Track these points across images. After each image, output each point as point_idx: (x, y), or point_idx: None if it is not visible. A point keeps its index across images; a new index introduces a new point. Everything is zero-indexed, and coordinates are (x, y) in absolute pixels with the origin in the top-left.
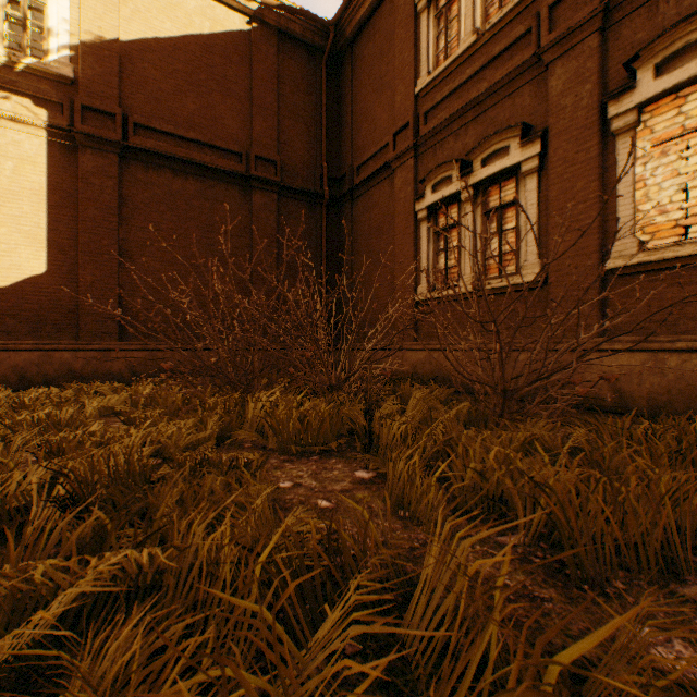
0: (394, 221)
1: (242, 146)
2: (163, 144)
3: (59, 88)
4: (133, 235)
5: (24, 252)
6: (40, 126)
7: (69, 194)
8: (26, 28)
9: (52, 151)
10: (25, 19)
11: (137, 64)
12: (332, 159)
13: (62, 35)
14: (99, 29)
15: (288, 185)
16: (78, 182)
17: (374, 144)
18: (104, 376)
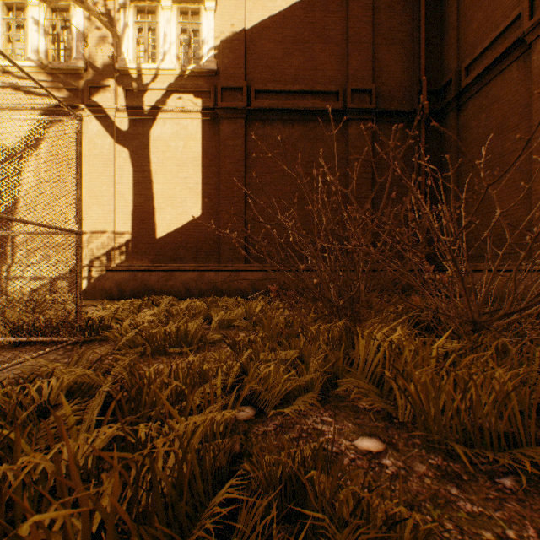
0: (530, 108)
1: (338, 85)
2: (275, 101)
3: (208, 81)
4: (254, 180)
5: (189, 202)
6: (197, 111)
7: (213, 156)
8: (190, 46)
9: (204, 128)
10: (189, 39)
11: (257, 44)
12: (431, 71)
13: (210, 41)
14: (232, 27)
15: (382, 110)
16: (219, 146)
17: (491, 29)
18: (234, 291)
